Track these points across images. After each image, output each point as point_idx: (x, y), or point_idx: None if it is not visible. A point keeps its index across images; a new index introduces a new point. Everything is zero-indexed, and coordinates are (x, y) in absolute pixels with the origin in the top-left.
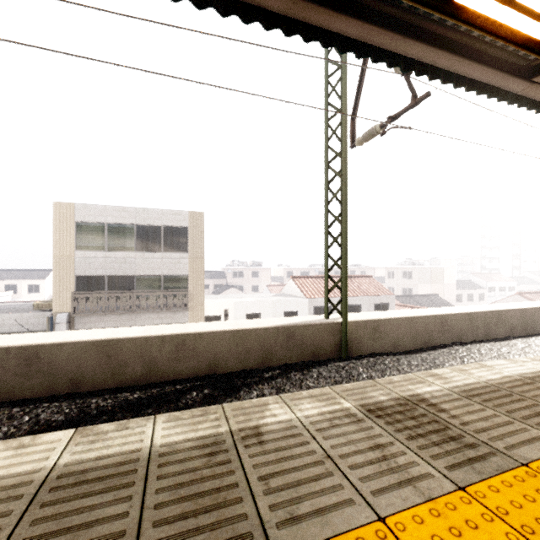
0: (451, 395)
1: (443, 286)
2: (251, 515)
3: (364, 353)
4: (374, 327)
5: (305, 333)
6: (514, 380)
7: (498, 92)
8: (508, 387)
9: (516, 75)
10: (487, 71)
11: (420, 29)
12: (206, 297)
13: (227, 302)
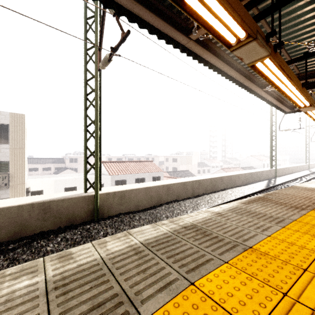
0: (36, 290)
1: (191, 166)
2: None
3: (113, 214)
4: (121, 196)
5: (61, 206)
6: (132, 249)
7: (172, 41)
8: (114, 262)
9: (178, 29)
10: (158, 20)
11: None
12: (35, 177)
13: (48, 180)
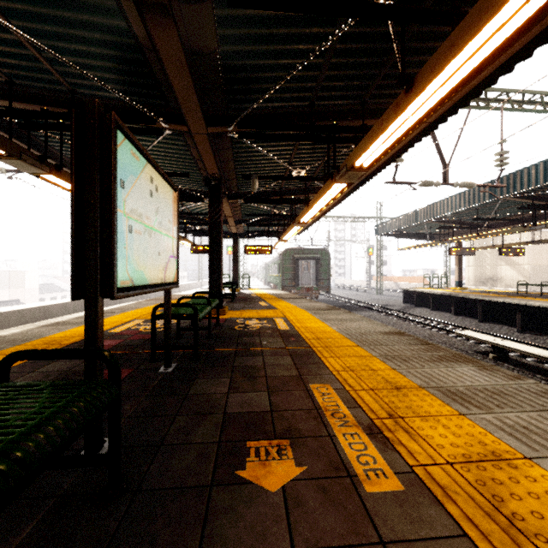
0: (71, 319)
1: (25, 291)
2: (29, 338)
3: None
4: None
5: None
6: None
7: None
8: None
9: None
10: None
11: (49, 150)
12: None
13: None
